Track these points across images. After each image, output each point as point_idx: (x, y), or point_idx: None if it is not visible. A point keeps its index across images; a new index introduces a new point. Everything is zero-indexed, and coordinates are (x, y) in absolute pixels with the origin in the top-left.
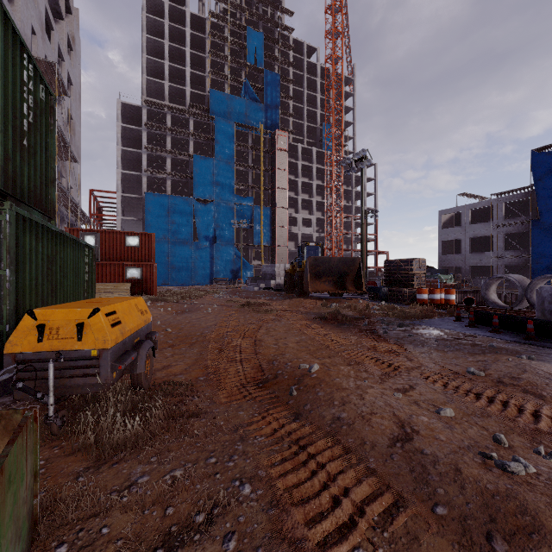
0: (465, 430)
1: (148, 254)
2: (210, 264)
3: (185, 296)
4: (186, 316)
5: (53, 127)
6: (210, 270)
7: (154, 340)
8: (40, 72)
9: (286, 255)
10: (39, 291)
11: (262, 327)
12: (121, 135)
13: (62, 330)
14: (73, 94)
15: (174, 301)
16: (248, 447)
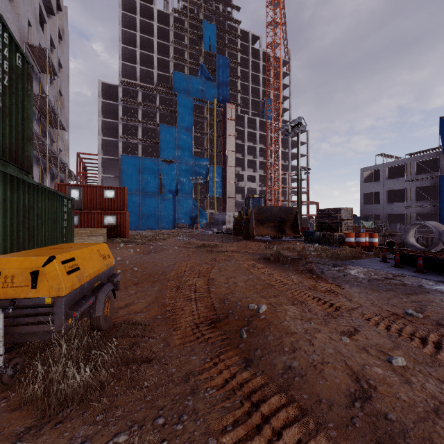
0: (423, 385)
1: (122, 205)
2: (173, 212)
3: (151, 239)
4: (151, 256)
5: (31, 92)
6: (173, 217)
7: (117, 281)
8: (16, 41)
9: (235, 205)
10: (14, 237)
11: (215, 266)
12: (101, 109)
13: (17, 278)
14: (63, 75)
15: (142, 243)
16: (199, 402)
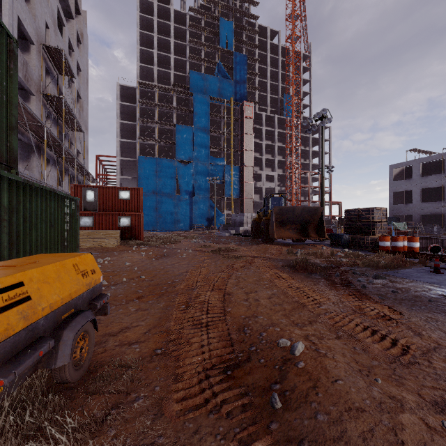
0: None
1: (137, 206)
2: (189, 213)
3: (165, 241)
4: (162, 261)
5: (14, 72)
6: (190, 218)
7: (105, 303)
8: None
9: (252, 206)
10: None
11: (232, 276)
12: (120, 111)
13: None
14: (82, 78)
15: (156, 245)
16: None
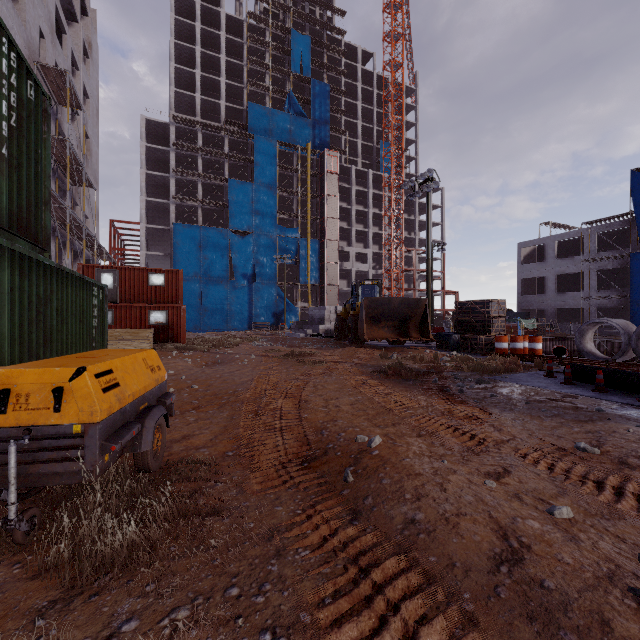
0: (595, 544)
1: (175, 295)
2: (248, 306)
3: (217, 344)
4: (217, 368)
5: (47, 135)
6: (249, 313)
7: (170, 404)
8: (27, 63)
9: (337, 296)
10: (25, 341)
11: (309, 383)
12: (145, 157)
13: (33, 398)
14: (90, 109)
15: (205, 350)
16: (287, 567)
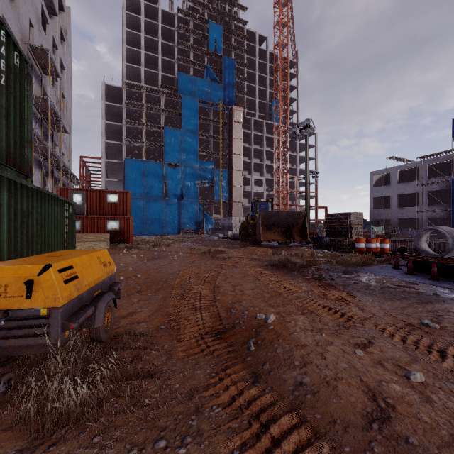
0: (445, 404)
1: (126, 209)
2: (177, 217)
3: (155, 244)
4: (155, 262)
5: (30, 92)
6: (178, 222)
7: (118, 290)
8: (13, 39)
9: (241, 210)
10: (12, 243)
11: (221, 273)
12: (105, 111)
13: (10, 288)
14: (65, 77)
15: (146, 249)
16: (204, 422)
